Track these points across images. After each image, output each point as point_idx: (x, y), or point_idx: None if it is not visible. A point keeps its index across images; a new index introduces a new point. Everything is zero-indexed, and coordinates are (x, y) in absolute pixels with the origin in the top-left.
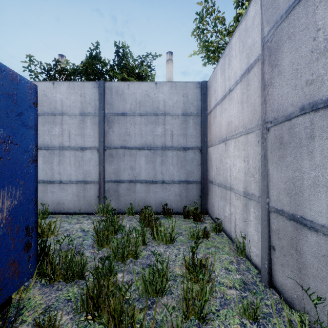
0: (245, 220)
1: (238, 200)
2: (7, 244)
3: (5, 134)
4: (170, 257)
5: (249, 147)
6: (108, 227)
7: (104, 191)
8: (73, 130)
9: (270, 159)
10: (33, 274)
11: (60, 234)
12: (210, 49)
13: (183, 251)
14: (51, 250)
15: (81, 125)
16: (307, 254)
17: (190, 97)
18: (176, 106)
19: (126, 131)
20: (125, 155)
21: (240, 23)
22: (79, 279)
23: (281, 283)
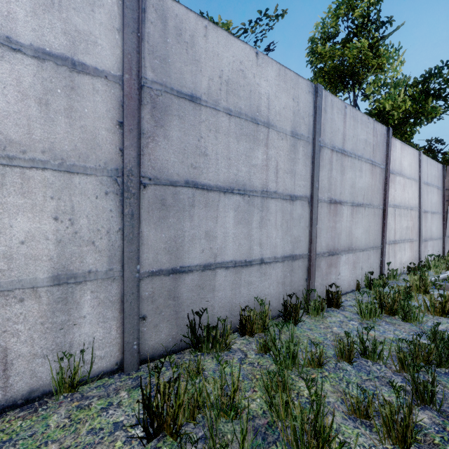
0: (61, 326)
1: (23, 301)
2: None
3: None
4: None
5: (78, 196)
6: None
7: None
8: None
9: (147, 219)
10: None
11: None
12: None
13: None
14: None
15: None
16: (184, 294)
17: None
18: None
19: None
20: None
21: None
22: None
23: (154, 345)
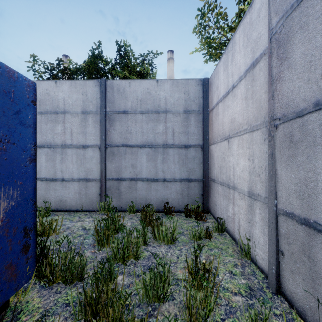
0: (249, 221)
1: (242, 200)
2: (4, 247)
3: (2, 133)
4: (172, 258)
5: (254, 145)
6: (109, 226)
7: (105, 189)
8: (75, 129)
9: (279, 158)
10: (32, 277)
11: (62, 232)
12: (212, 45)
13: (185, 252)
14: (50, 252)
15: (83, 124)
16: (321, 263)
17: (191, 94)
18: (177, 104)
19: (127, 129)
20: (126, 153)
21: (244, 17)
22: (78, 281)
23: (291, 291)
